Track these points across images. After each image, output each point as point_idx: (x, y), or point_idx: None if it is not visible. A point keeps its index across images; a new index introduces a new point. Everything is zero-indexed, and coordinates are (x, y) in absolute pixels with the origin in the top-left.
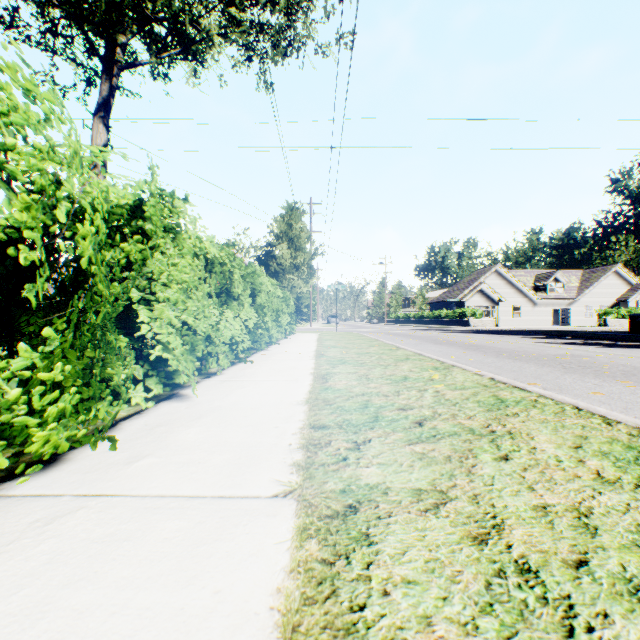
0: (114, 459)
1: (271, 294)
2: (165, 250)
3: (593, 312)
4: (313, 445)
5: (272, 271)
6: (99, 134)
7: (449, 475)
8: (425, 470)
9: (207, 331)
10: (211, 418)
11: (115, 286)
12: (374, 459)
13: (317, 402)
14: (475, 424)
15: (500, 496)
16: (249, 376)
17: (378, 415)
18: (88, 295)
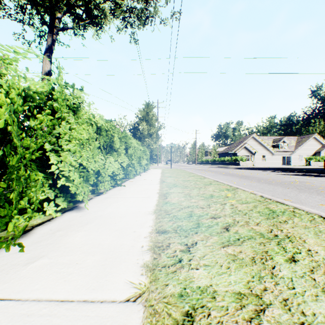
0: (17, 260)
1: (136, 148)
2: (69, 120)
3: (303, 158)
4: (158, 247)
5: (137, 137)
6: (46, 64)
7: (258, 277)
8: (239, 272)
9: (96, 169)
10: (94, 224)
11: (33, 141)
12: (201, 261)
13: (161, 212)
14: (262, 229)
15: (305, 301)
16: (122, 194)
17: (199, 222)
18: (8, 146)
